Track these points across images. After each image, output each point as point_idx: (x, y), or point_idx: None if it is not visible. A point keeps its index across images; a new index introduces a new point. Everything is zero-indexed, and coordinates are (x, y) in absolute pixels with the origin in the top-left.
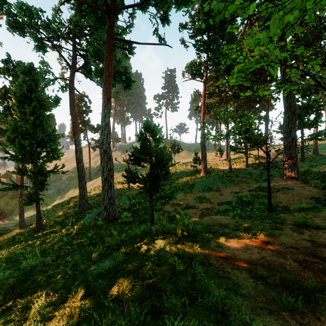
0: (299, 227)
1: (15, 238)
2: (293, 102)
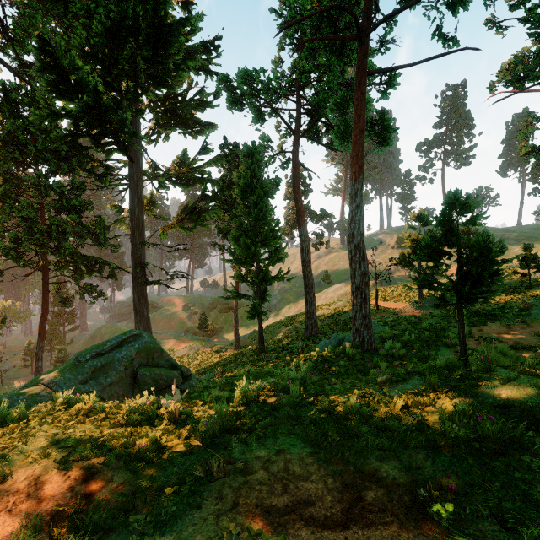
0: None
1: (236, 357)
2: None
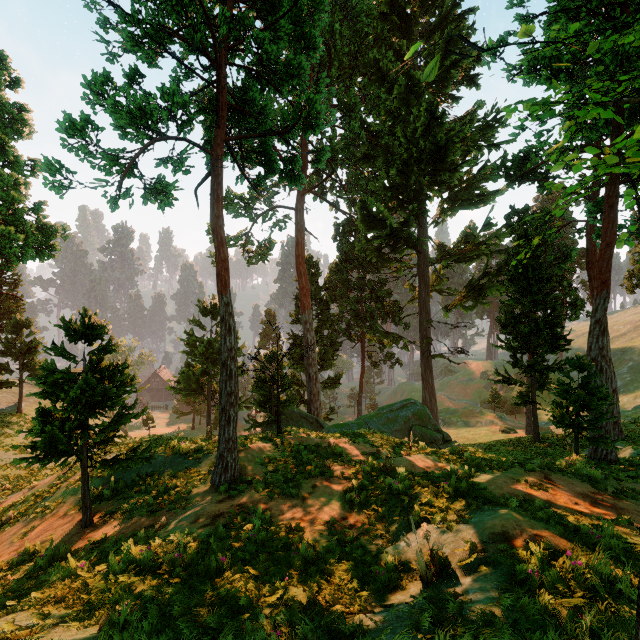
0: None
1: (511, 440)
2: None
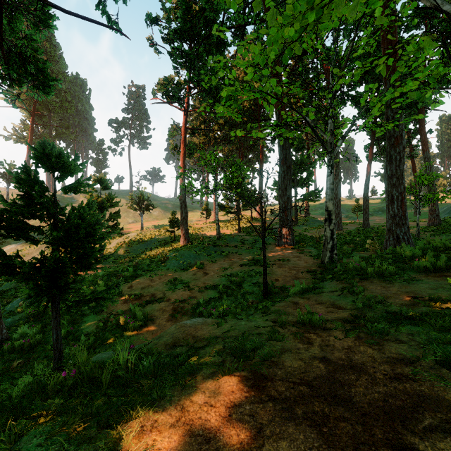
0: (305, 330)
1: None
2: (288, 153)
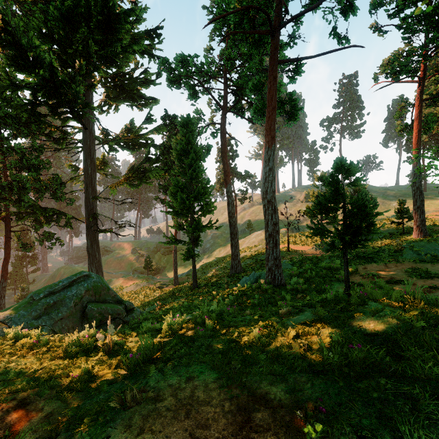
0: None
1: (174, 292)
2: None
